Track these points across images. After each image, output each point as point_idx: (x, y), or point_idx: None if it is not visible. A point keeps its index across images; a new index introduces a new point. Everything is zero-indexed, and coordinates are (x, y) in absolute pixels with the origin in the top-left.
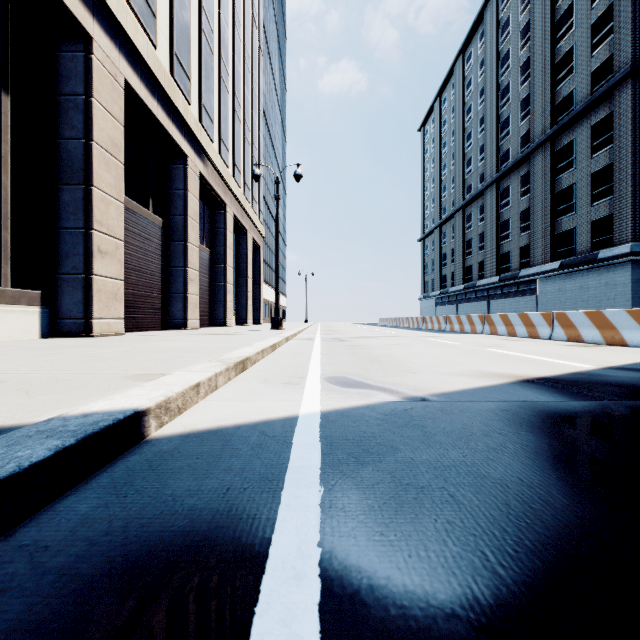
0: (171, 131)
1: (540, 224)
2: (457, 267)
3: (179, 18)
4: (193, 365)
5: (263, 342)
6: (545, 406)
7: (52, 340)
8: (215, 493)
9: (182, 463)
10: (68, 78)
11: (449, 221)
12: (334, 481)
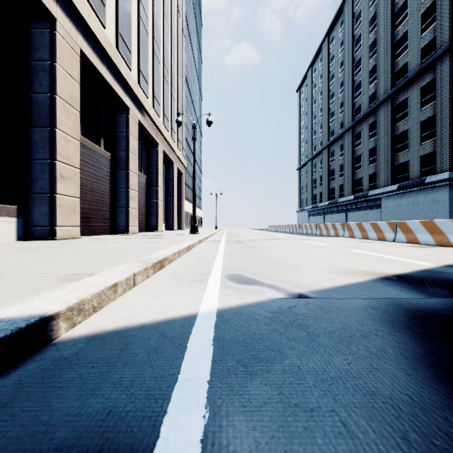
0: (116, 89)
1: (383, 158)
2: (324, 189)
3: (122, 7)
4: (119, 265)
5: (181, 244)
6: (408, 303)
7: (24, 242)
8: (93, 420)
9: (75, 374)
10: (38, 48)
11: (318, 156)
12: (221, 400)
